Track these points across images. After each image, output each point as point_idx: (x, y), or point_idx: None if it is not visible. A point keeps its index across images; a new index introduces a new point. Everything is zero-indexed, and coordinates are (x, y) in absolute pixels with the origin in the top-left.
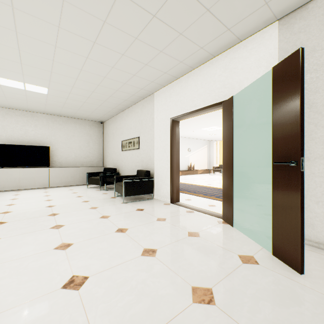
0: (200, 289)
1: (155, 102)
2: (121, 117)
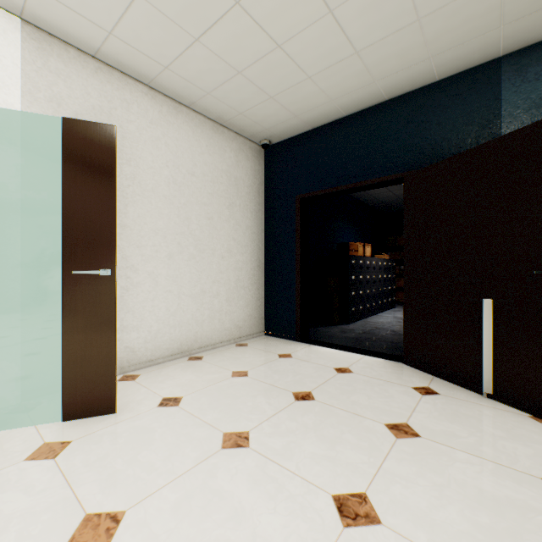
0: (79, 534)
1: None
2: None
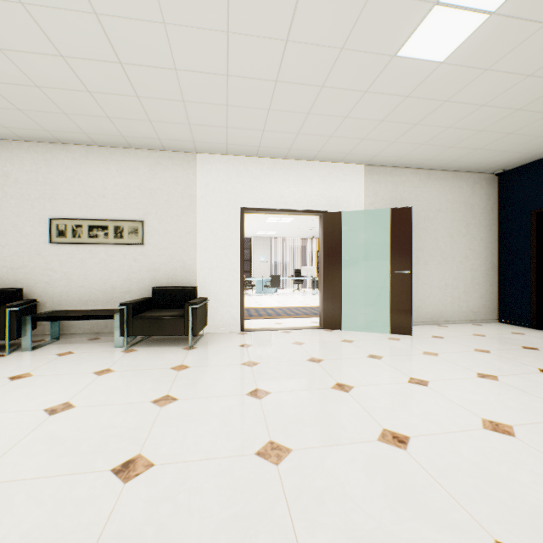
0: (425, 353)
1: (199, 170)
2: (42, 155)
